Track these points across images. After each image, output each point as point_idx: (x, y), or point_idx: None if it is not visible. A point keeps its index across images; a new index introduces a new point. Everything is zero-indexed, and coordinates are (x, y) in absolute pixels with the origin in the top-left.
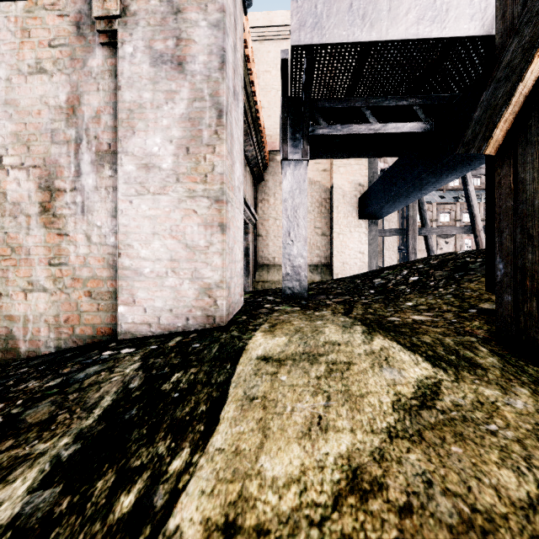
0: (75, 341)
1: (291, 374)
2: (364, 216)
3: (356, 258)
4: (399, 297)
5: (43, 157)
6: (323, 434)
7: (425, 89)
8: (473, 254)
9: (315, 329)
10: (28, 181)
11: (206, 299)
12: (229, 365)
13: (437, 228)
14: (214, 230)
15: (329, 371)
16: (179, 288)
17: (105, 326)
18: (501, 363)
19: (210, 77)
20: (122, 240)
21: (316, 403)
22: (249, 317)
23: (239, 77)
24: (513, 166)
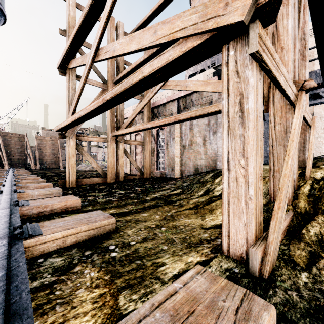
0: (209, 169)
1: None
2: None
3: None
4: None
5: (203, 134)
6: None
7: None
8: None
9: None
10: (200, 139)
11: None
12: None
13: None
14: None
15: None
16: None
17: (214, 166)
18: None
19: None
20: (218, 149)
21: None
22: None
23: None
24: None
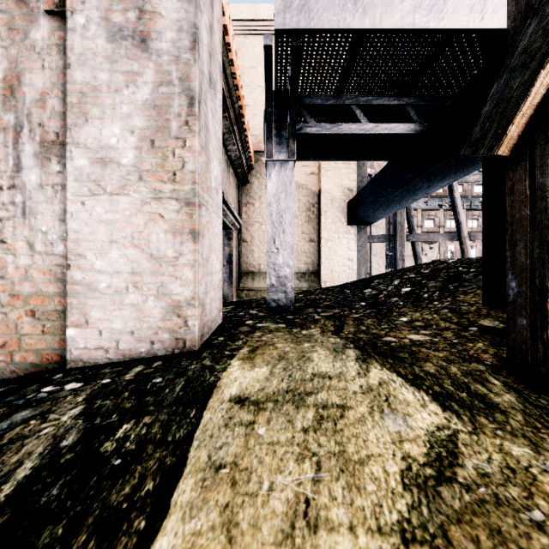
0: (14, 371)
1: (272, 424)
2: (353, 222)
3: (345, 266)
4: (392, 311)
5: None
6: (312, 536)
7: (418, 89)
8: (466, 264)
9: (302, 355)
10: None
11: (175, 319)
12: (194, 411)
13: (424, 235)
14: (184, 238)
15: (319, 420)
16: (142, 306)
17: (52, 352)
18: (521, 402)
19: (179, 58)
20: (72, 249)
21: (302, 475)
22: (227, 339)
23: (217, 64)
24: (529, 169)
